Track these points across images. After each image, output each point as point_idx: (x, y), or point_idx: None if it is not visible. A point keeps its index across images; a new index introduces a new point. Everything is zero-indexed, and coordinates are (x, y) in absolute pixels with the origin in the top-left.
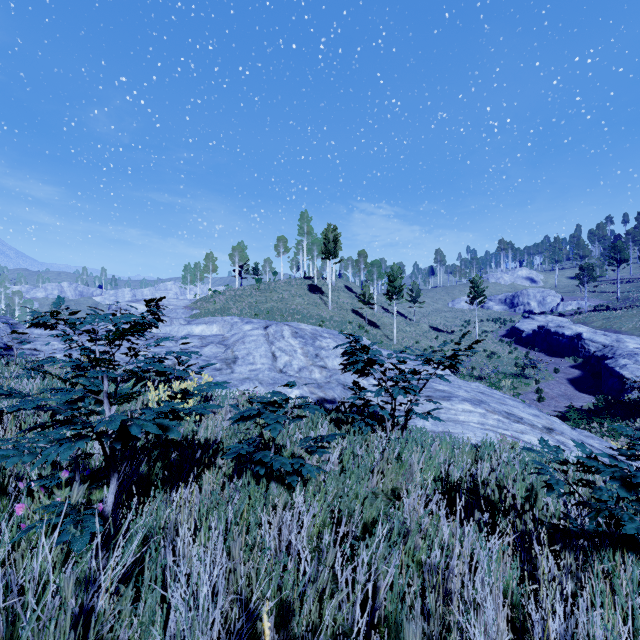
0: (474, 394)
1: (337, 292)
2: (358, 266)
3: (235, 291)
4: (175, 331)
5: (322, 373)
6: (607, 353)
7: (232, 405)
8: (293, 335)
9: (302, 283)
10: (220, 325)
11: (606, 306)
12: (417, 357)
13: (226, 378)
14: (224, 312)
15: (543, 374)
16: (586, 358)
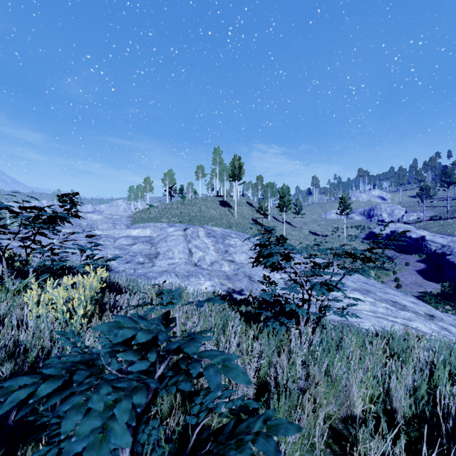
0: (360, 284)
1: (241, 206)
2: (256, 187)
3: (166, 205)
4: (117, 234)
5: (231, 266)
6: (446, 251)
7: (64, 332)
8: (207, 235)
9: (215, 199)
10: (152, 229)
11: (439, 216)
12: (331, 250)
13: (147, 271)
14: (156, 220)
15: (398, 267)
16: (428, 255)
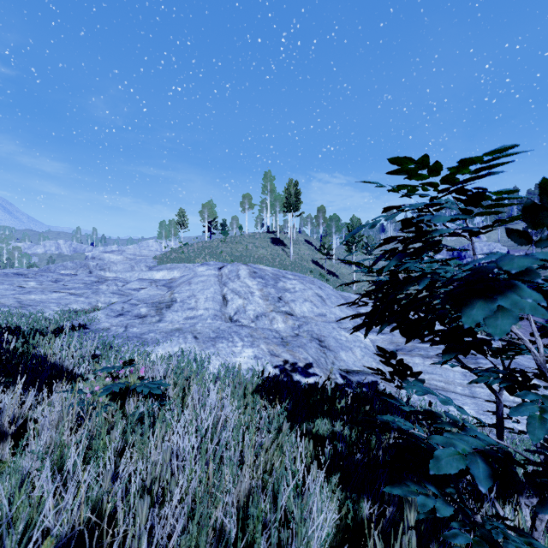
0: None
1: (298, 245)
2: (317, 221)
3: (203, 243)
4: (135, 277)
5: (287, 322)
6: None
7: None
8: (251, 275)
9: (265, 236)
10: (181, 271)
11: None
12: None
13: (146, 329)
14: (190, 261)
15: None
16: None
